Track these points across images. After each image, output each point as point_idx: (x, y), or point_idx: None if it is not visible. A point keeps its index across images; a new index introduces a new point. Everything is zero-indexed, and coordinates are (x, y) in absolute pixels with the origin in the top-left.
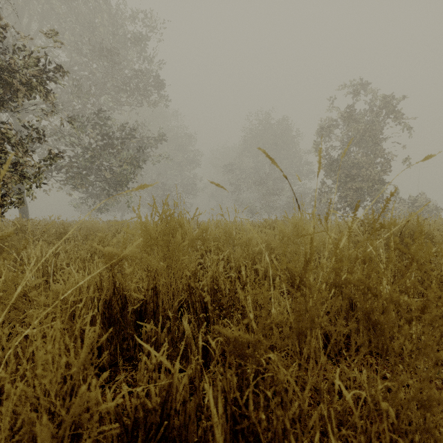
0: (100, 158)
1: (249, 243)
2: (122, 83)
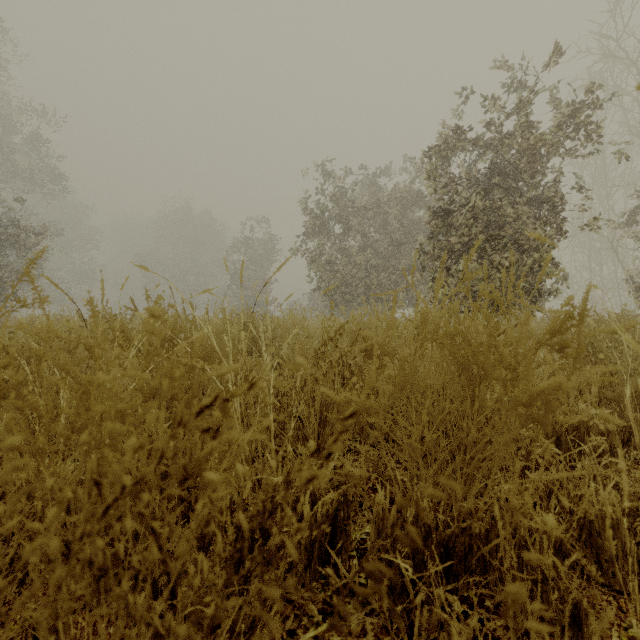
0: None
1: None
2: (11, 174)
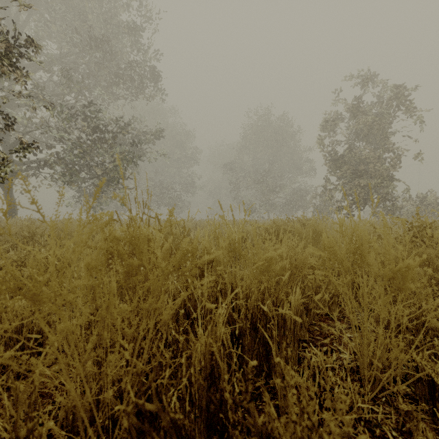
0: (90, 153)
1: (269, 267)
2: (116, 75)
